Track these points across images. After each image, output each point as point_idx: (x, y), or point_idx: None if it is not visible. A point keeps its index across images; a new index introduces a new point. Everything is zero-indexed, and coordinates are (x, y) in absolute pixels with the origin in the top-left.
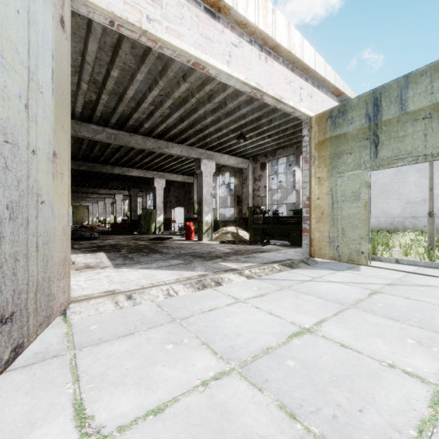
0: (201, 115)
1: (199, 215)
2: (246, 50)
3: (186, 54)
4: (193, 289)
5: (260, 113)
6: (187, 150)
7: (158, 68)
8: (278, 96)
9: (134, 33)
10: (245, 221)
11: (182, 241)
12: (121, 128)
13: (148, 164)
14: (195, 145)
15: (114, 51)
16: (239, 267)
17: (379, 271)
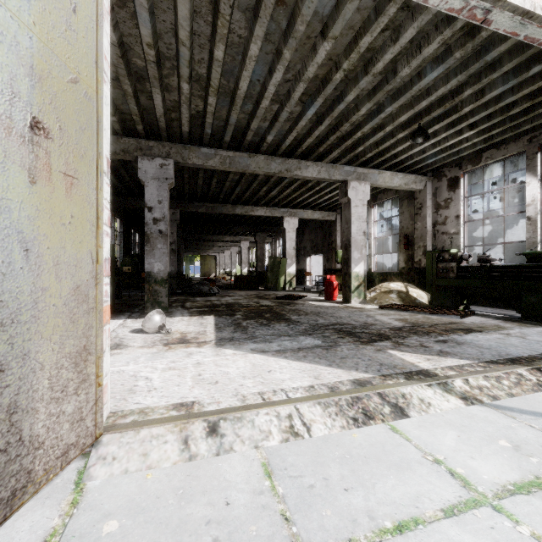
0: (350, 106)
1: (346, 265)
2: None
3: None
4: (343, 422)
5: (462, 77)
6: (327, 170)
7: (280, 27)
8: (527, 4)
9: None
10: (420, 273)
11: (319, 302)
12: (238, 149)
13: (275, 199)
14: (338, 162)
15: (215, 9)
16: (435, 368)
17: None
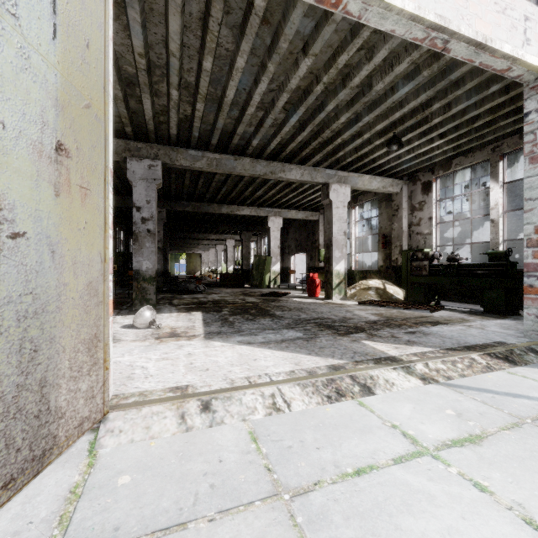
0: (330, 115)
1: (327, 263)
2: None
3: None
4: (318, 399)
5: (430, 93)
6: (310, 173)
7: (265, 43)
8: (480, 36)
9: None
10: (397, 271)
11: (302, 299)
12: (225, 151)
13: (261, 199)
14: (321, 165)
15: (204, 25)
16: (401, 355)
17: None
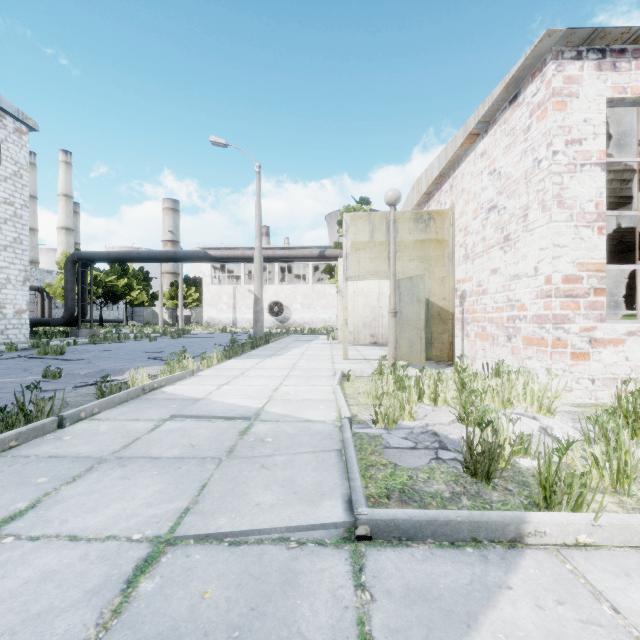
0: None
1: None
2: None
3: None
4: None
5: None
6: None
7: None
8: None
9: None
10: None
11: None
12: None
13: None
14: None
15: None
16: None
17: None
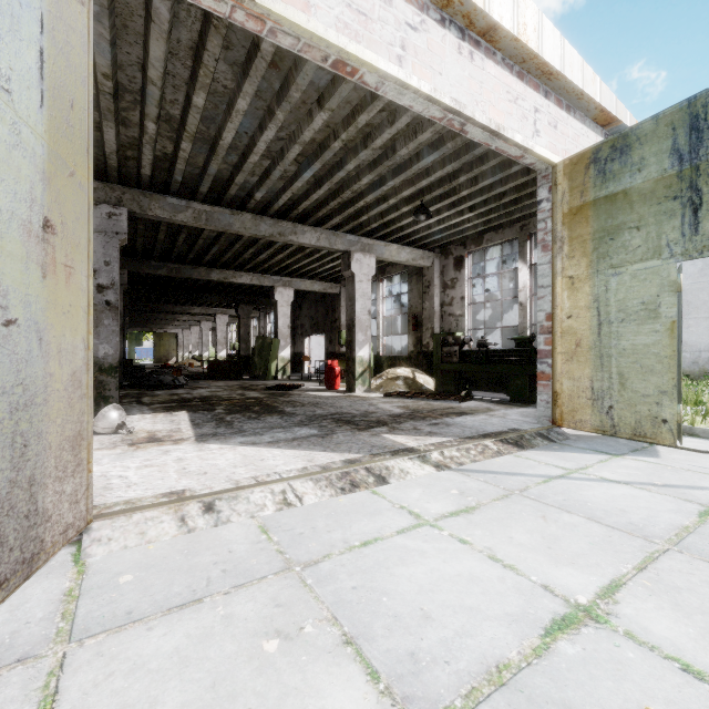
0: (351, 174)
1: (349, 348)
2: (434, 37)
3: (321, 43)
4: (332, 492)
5: (456, 165)
6: (328, 237)
7: (273, 87)
8: (493, 124)
9: (220, 5)
10: (428, 357)
11: (319, 392)
12: (218, 202)
13: (265, 265)
14: (341, 229)
15: (196, 56)
16: (419, 446)
17: (701, 459)
